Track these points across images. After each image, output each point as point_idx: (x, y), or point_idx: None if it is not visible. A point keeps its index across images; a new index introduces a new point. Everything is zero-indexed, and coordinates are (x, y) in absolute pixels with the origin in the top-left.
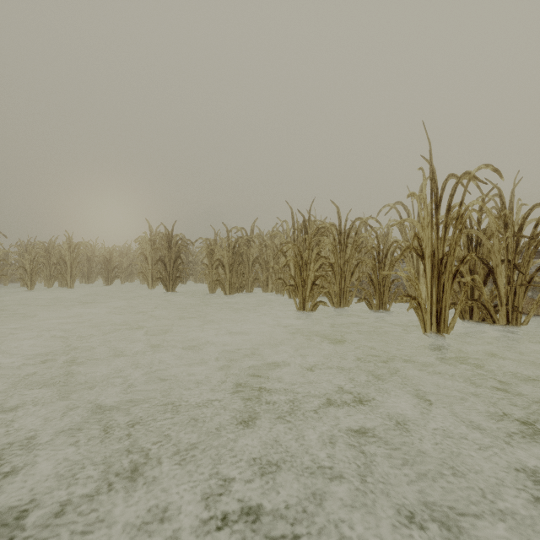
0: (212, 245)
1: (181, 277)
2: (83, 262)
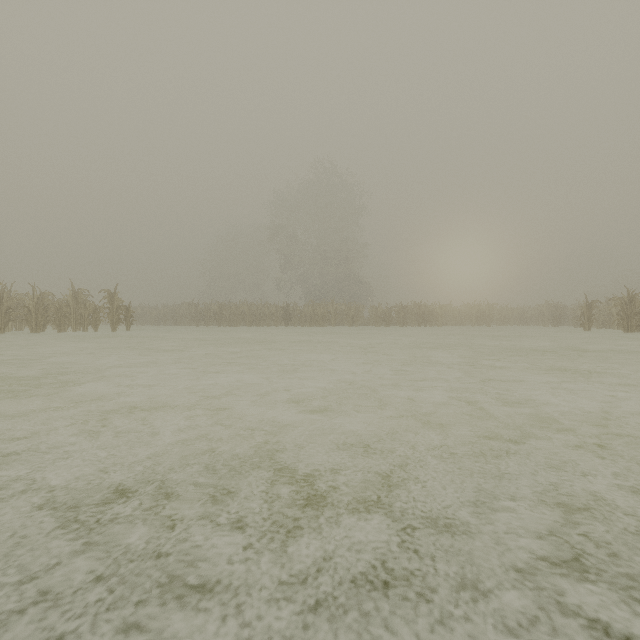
0: (574, 310)
1: (561, 322)
2: (515, 316)
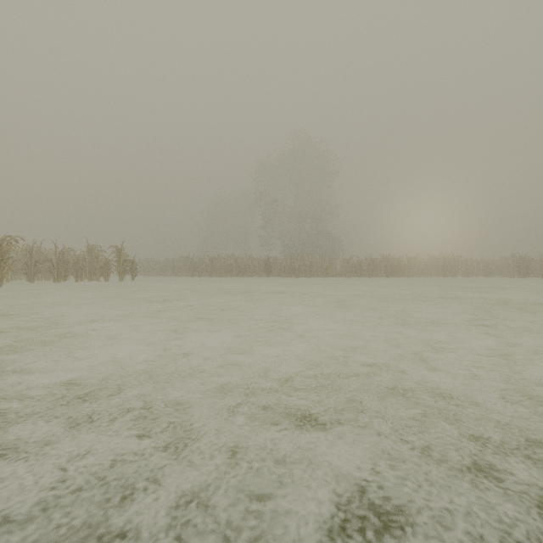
0: (542, 262)
1: (528, 273)
2: (480, 268)
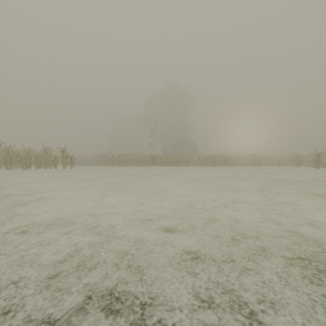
0: (308, 158)
1: (301, 164)
2: (274, 161)
